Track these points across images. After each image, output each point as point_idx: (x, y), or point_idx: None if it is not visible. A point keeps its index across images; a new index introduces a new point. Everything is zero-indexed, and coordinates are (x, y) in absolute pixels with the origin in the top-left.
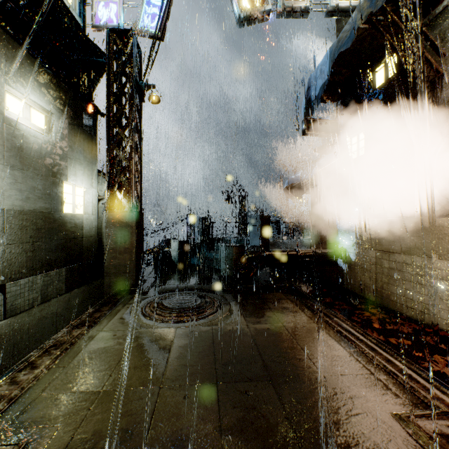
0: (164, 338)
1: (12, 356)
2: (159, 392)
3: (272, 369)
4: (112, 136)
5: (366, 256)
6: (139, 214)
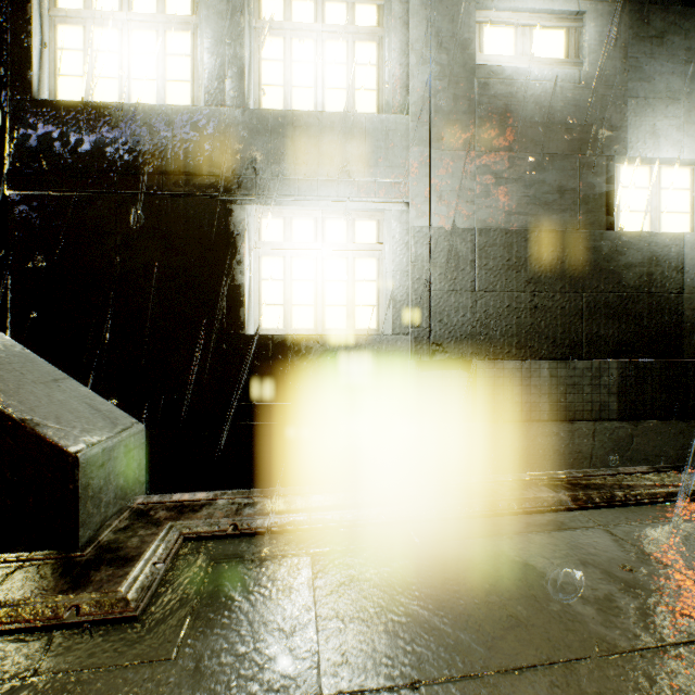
0: None
1: None
2: None
3: None
4: None
5: None
6: None
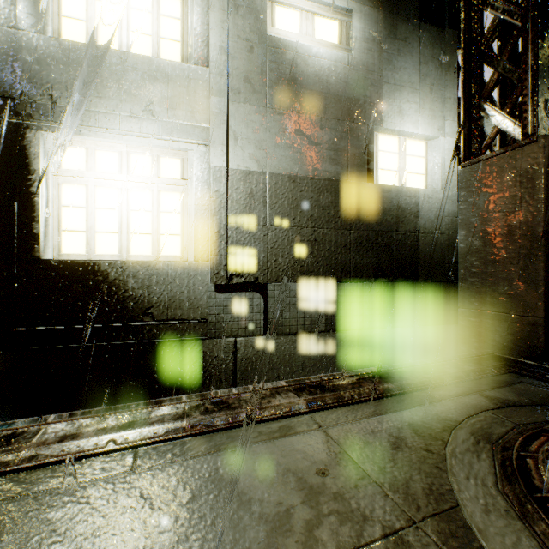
0: None
1: None
2: None
3: None
4: None
5: None
6: None
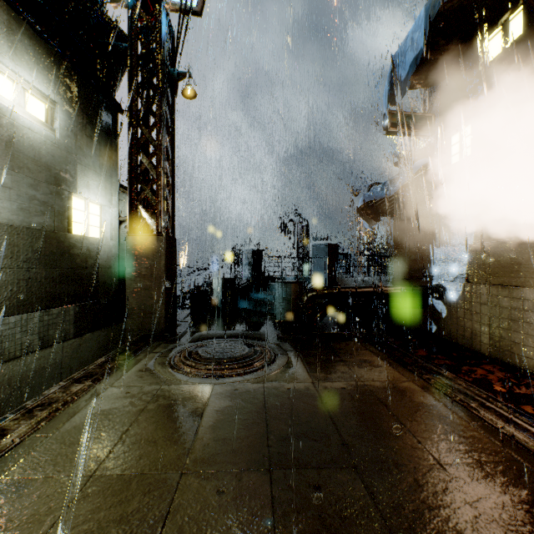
0: (195, 398)
1: None
2: (179, 481)
3: (356, 449)
4: (135, 137)
5: (475, 293)
6: (170, 238)
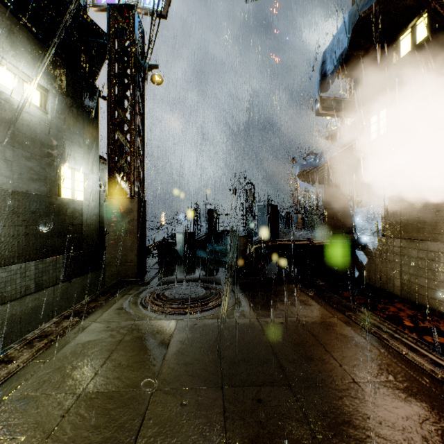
0: (163, 331)
1: (1, 347)
2: (151, 396)
3: (290, 371)
4: (113, 118)
5: (389, 245)
6: (141, 201)
